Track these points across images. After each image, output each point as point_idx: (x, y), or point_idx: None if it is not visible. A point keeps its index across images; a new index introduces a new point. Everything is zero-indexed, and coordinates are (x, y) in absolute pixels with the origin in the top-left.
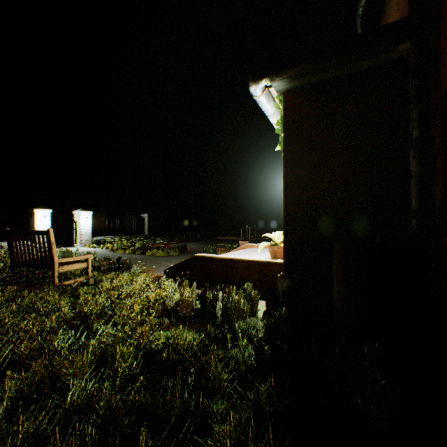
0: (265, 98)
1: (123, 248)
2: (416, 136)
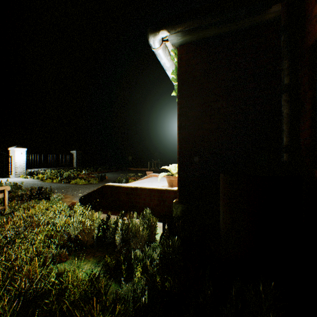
0: (162, 51)
1: (52, 178)
2: (288, 82)
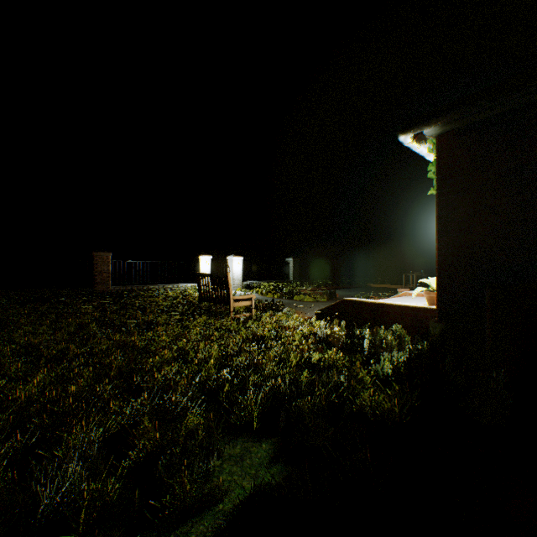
0: (416, 143)
1: (271, 292)
2: None
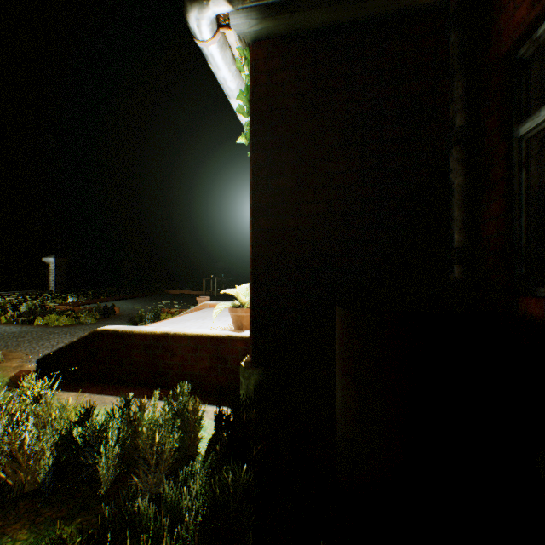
0: (219, 51)
1: None
2: (463, 125)
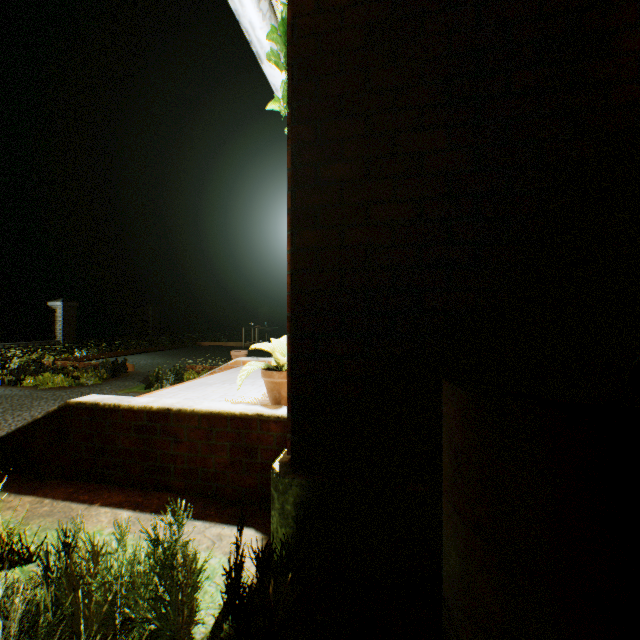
0: None
1: None
2: None
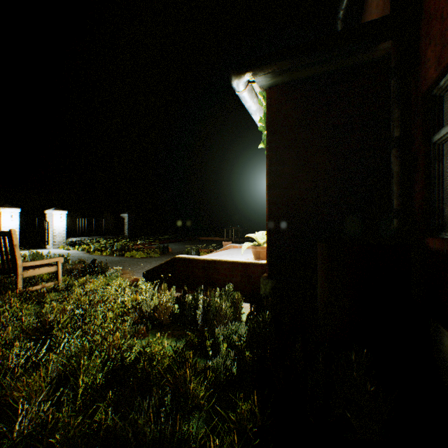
0: (248, 94)
1: (101, 249)
2: (398, 135)
